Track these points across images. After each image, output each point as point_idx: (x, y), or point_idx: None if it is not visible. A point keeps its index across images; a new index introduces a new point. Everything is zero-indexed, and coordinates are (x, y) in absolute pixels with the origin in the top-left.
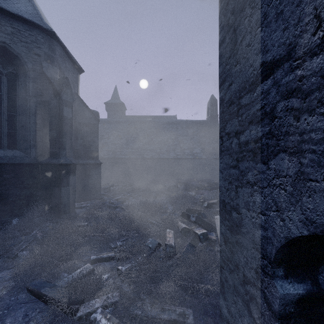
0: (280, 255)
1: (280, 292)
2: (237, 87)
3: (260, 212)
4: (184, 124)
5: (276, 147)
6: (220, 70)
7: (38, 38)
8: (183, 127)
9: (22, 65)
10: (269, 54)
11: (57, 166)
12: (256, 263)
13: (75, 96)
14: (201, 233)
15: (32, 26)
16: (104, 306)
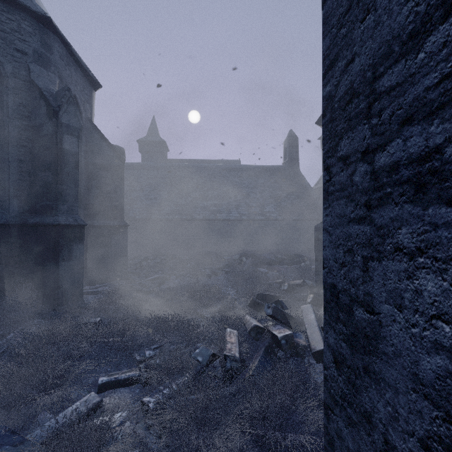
0: None
1: None
2: (367, 61)
3: (439, 316)
4: (250, 172)
5: None
6: (326, 44)
7: (22, 25)
8: (250, 175)
9: None
10: None
11: (52, 228)
12: (426, 427)
13: (87, 123)
14: (282, 336)
15: (12, 5)
16: None
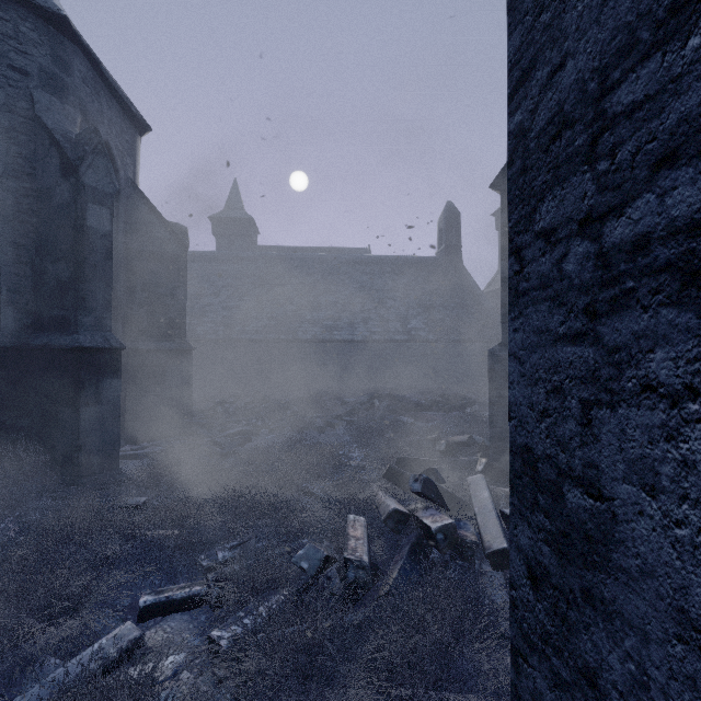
0: None
1: None
2: (588, 64)
3: None
4: (386, 266)
5: None
6: (515, 43)
7: (21, 28)
8: (385, 271)
9: None
10: None
11: (69, 353)
12: None
13: (128, 187)
14: (439, 527)
15: None
16: None
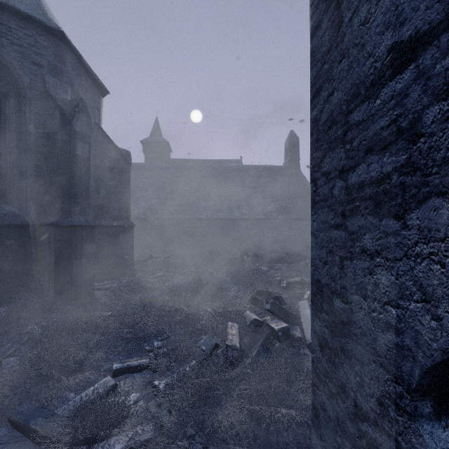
0: (428, 379)
1: (431, 446)
2: (342, 97)
3: (389, 303)
4: (252, 171)
5: (421, 187)
6: (313, 74)
7: (38, 40)
8: (251, 175)
9: (14, 79)
10: (406, 27)
11: (66, 228)
12: (381, 388)
13: (96, 128)
14: (279, 328)
15: (29, 21)
16: (128, 448)
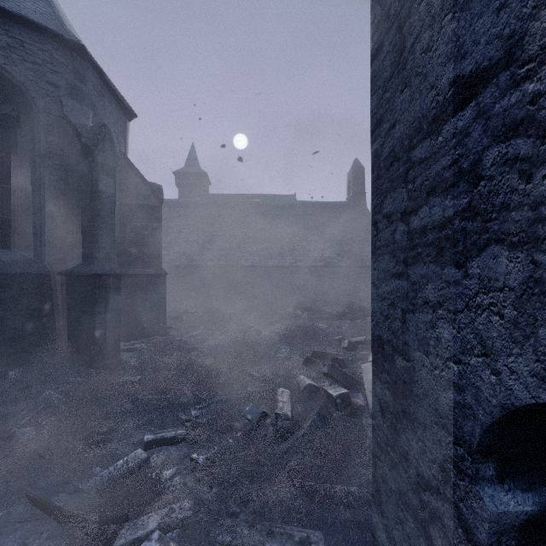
0: (489, 439)
1: (491, 509)
2: (404, 130)
3: (451, 358)
4: (308, 209)
5: (482, 234)
6: (374, 102)
7: (55, 55)
8: (307, 213)
9: (27, 102)
10: (467, 60)
11: (88, 278)
12: (443, 452)
13: (121, 158)
14: (338, 395)
15: (44, 34)
16: (164, 527)
